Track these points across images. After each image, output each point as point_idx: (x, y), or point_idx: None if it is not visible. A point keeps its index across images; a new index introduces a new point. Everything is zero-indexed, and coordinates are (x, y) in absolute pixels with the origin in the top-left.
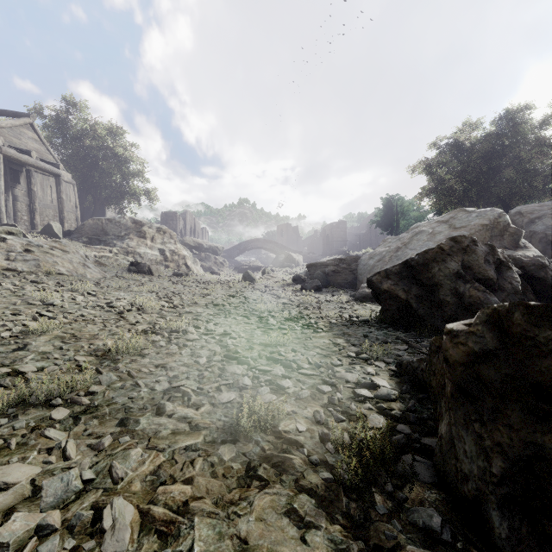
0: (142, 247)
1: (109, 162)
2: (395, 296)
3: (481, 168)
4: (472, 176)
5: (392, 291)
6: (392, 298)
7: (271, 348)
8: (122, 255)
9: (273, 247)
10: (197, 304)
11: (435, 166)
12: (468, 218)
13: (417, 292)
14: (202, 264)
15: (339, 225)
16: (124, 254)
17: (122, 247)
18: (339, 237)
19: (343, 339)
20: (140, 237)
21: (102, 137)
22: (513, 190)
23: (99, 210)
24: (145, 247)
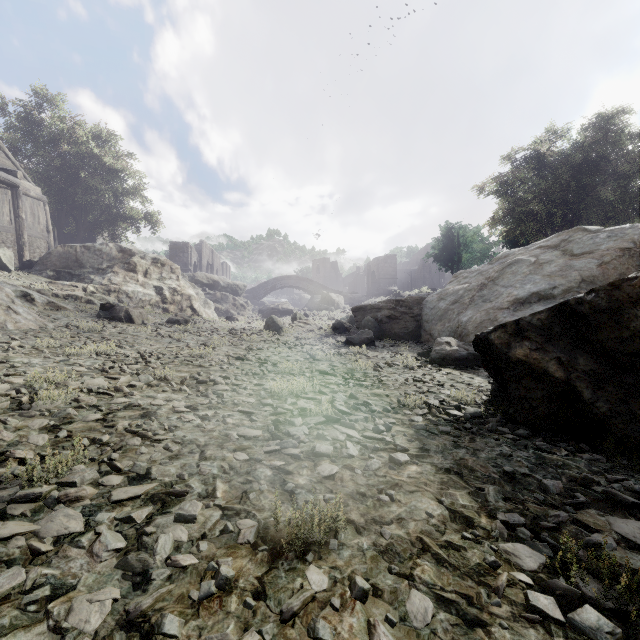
0: (131, 284)
1: (94, 174)
2: (541, 372)
3: (569, 186)
4: (557, 196)
5: (534, 363)
6: (534, 377)
7: (287, 573)
8: (100, 295)
9: (308, 286)
10: (167, 381)
11: (511, 184)
12: (594, 240)
13: (589, 367)
14: (217, 306)
15: (387, 259)
16: (104, 292)
17: (101, 283)
18: (387, 274)
19: (467, 491)
20: (128, 271)
21: (85, 142)
22: (608, 214)
23: (88, 239)
24: (135, 283)
